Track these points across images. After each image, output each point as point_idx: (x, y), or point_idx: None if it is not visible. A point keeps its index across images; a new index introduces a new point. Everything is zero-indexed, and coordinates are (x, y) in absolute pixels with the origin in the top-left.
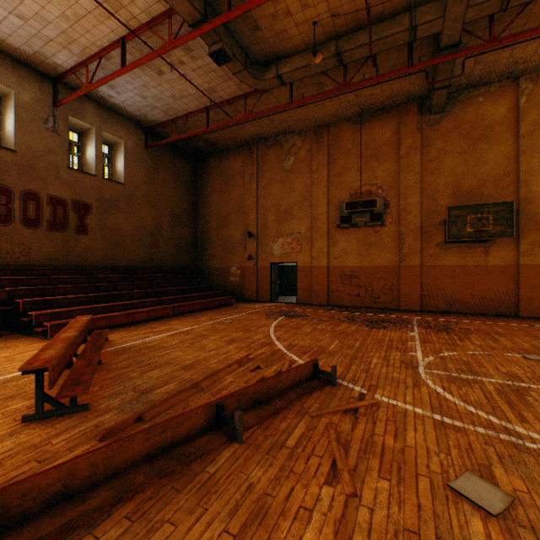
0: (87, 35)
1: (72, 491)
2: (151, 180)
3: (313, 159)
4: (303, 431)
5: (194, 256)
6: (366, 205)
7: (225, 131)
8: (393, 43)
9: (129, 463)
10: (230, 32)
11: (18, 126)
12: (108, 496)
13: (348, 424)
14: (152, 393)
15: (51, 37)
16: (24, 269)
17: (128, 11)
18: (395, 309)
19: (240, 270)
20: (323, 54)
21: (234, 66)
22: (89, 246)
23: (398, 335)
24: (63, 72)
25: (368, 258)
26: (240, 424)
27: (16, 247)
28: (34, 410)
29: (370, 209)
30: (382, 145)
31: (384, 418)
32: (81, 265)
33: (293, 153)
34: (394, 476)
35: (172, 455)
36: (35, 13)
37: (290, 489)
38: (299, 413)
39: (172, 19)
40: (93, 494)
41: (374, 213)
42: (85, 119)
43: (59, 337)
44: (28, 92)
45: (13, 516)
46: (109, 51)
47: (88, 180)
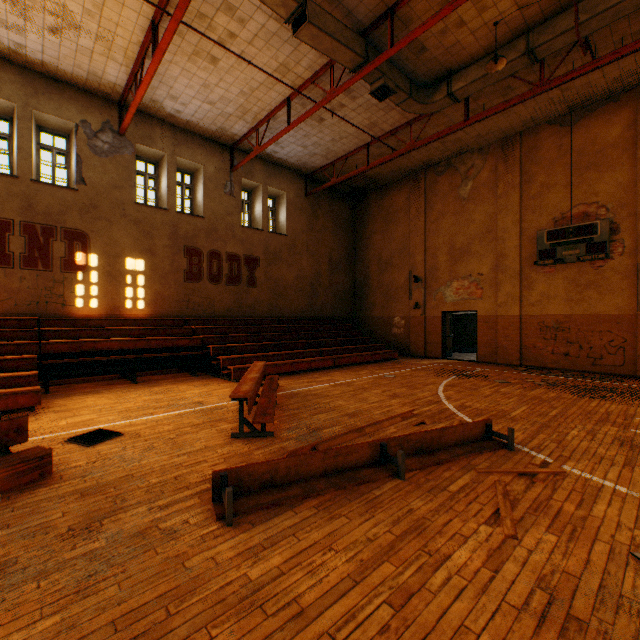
0: (258, 103)
1: (276, 483)
2: (310, 228)
3: (498, 180)
4: (466, 482)
5: (352, 305)
6: (579, 232)
7: (387, 164)
8: (615, 15)
9: (311, 474)
10: (393, 62)
11: (205, 195)
12: (299, 491)
13: (520, 486)
14: (321, 431)
15: (231, 113)
16: (210, 319)
17: (294, 73)
18: (628, 375)
19: (403, 320)
20: (508, 56)
21: (396, 97)
22: (257, 298)
23: (622, 408)
24: (238, 140)
25: (582, 304)
26: (401, 463)
27: (204, 300)
28: (236, 431)
29: (586, 238)
30: (606, 147)
31: (568, 488)
32: (251, 315)
33: (470, 176)
34: (565, 534)
35: (343, 476)
36: (220, 97)
37: (448, 520)
38: (464, 468)
39: (333, 68)
40: (289, 488)
41: (592, 242)
42: (254, 178)
43: (247, 377)
44: (212, 164)
45: (244, 487)
46: (276, 113)
47: (256, 236)
